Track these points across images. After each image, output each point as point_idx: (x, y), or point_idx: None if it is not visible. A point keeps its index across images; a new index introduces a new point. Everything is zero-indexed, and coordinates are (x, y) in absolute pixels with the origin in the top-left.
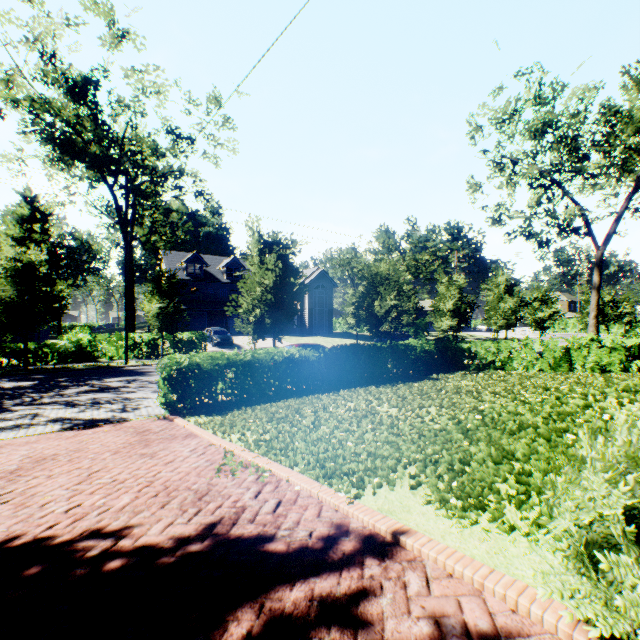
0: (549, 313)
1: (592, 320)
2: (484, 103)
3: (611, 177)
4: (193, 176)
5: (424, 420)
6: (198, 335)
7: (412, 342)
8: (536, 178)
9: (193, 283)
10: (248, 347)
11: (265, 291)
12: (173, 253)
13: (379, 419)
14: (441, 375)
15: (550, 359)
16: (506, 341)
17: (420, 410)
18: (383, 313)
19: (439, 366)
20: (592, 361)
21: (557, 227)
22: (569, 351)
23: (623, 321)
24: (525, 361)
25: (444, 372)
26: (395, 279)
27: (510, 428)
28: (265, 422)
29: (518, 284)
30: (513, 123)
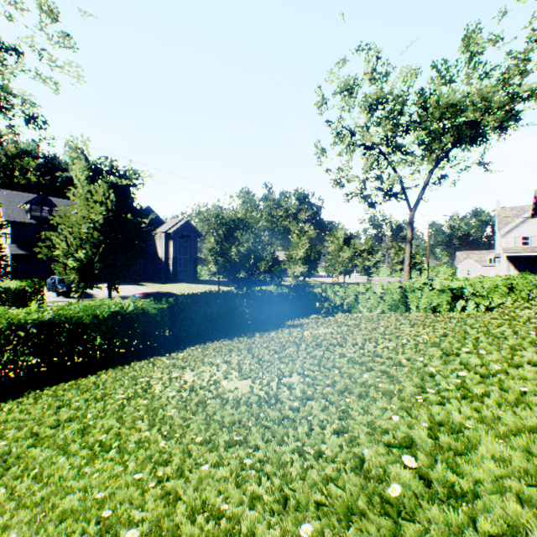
0: (374, 262)
1: (407, 267)
2: (332, 70)
3: (417, 156)
4: (23, 98)
5: (287, 414)
6: (31, 284)
7: (269, 288)
8: (368, 148)
9: (39, 227)
10: (102, 296)
11: (93, 228)
12: (14, 193)
13: (219, 416)
14: (296, 320)
15: (390, 301)
16: (353, 285)
17: (280, 384)
18: (241, 259)
19: (294, 310)
20: (425, 302)
21: (383, 191)
22: (404, 294)
23: (416, 269)
24: (369, 304)
25: (299, 316)
26: (253, 226)
27: (512, 521)
28: (12, 444)
29: (354, 237)
30: (352, 98)
